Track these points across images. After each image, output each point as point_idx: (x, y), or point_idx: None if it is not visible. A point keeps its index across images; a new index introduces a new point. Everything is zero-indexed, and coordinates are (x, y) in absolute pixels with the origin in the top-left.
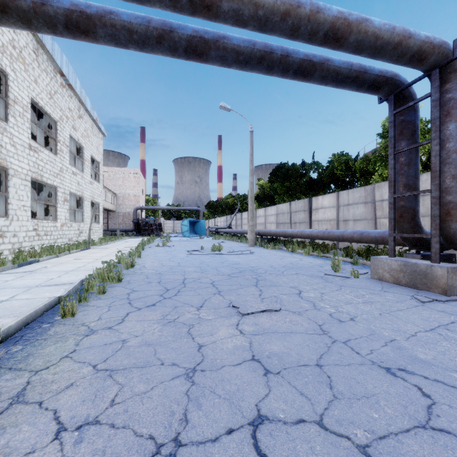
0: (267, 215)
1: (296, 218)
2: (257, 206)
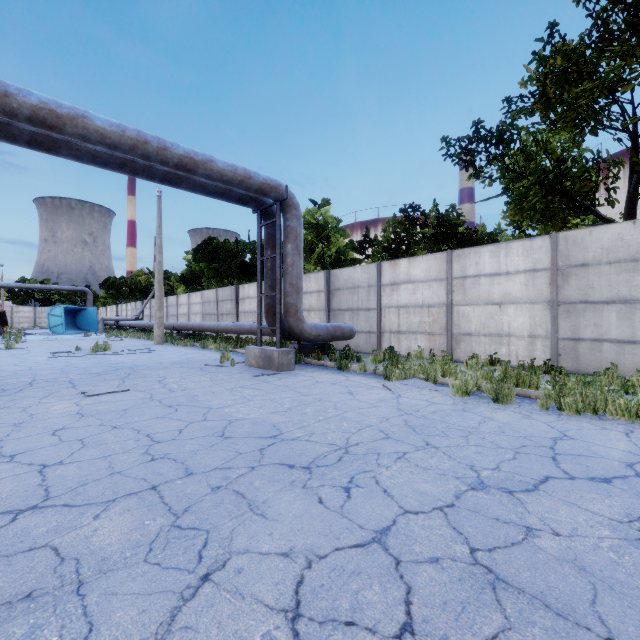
0: (191, 303)
1: (223, 308)
2: (184, 289)
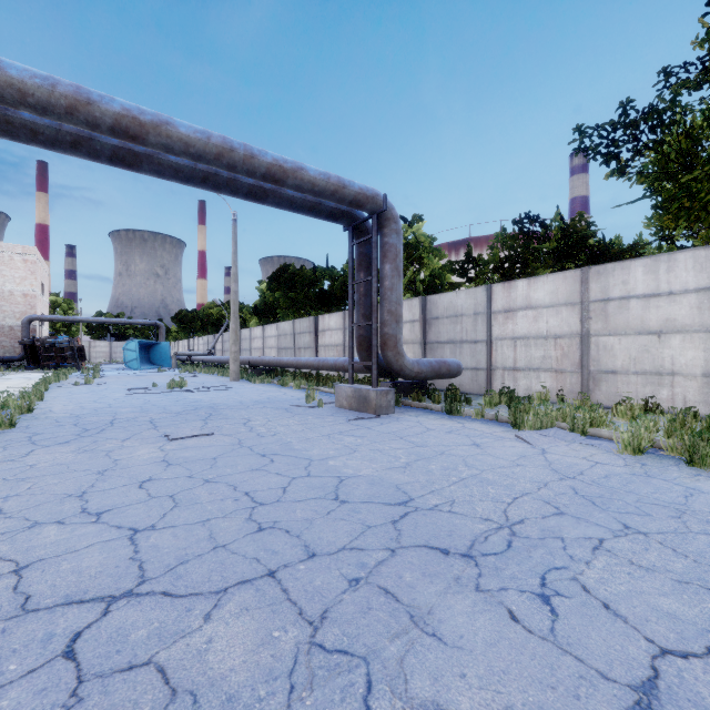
0: (266, 336)
1: (301, 341)
2: (257, 321)
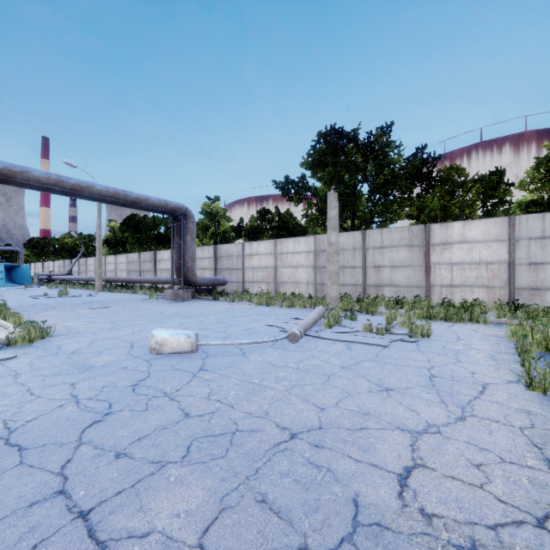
0: (118, 262)
1: (145, 267)
2: (108, 250)
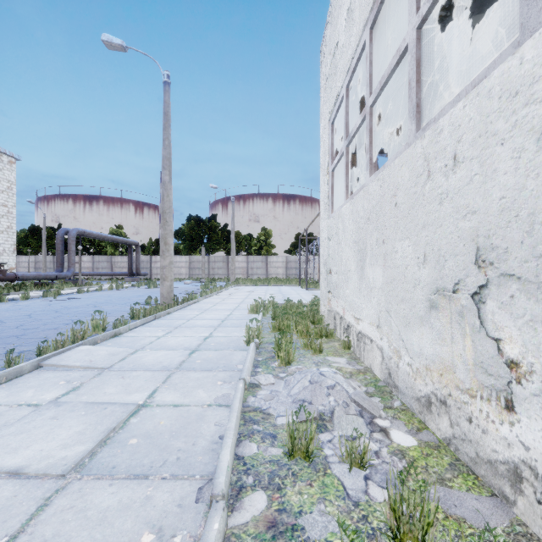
0: (20, 261)
1: None
2: None
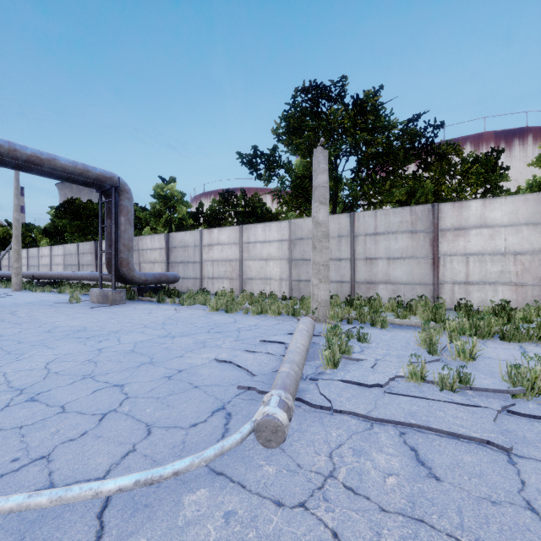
0: (53, 255)
1: (84, 260)
2: (48, 241)
